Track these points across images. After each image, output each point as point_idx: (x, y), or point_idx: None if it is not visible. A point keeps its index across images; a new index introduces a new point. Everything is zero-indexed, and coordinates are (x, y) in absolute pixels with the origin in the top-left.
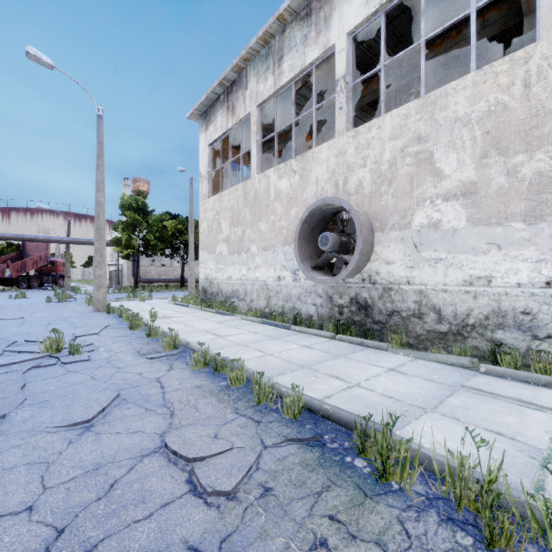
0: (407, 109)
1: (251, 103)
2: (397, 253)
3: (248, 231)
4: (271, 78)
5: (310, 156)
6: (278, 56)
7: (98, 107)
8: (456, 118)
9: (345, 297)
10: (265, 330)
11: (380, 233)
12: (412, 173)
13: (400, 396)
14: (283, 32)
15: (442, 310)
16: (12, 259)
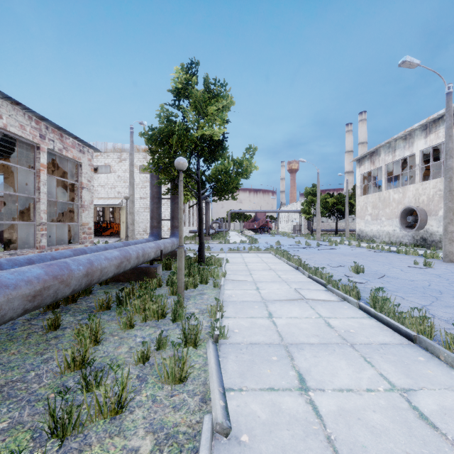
0: (437, 180)
1: (382, 163)
2: (434, 223)
3: (380, 212)
4: (390, 156)
5: (406, 188)
6: (393, 149)
7: (318, 170)
8: None
9: (418, 236)
10: (387, 247)
11: (429, 217)
12: (438, 200)
13: None
14: (395, 141)
15: None
16: (252, 220)
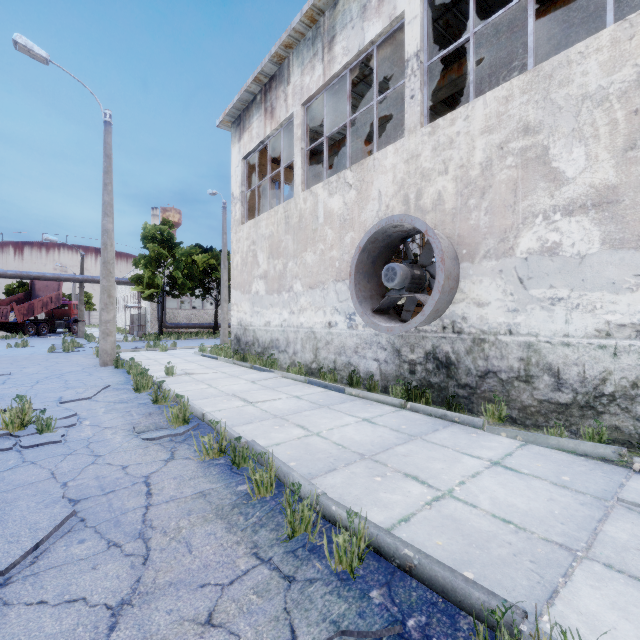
0: (508, 88)
1: (294, 102)
2: (493, 290)
3: (291, 264)
4: (319, 66)
5: (371, 164)
6: (328, 37)
7: (105, 111)
8: (585, 95)
9: (418, 350)
10: (311, 394)
11: (468, 263)
12: (516, 179)
13: (522, 519)
14: (335, 5)
15: (563, 372)
16: (18, 300)
